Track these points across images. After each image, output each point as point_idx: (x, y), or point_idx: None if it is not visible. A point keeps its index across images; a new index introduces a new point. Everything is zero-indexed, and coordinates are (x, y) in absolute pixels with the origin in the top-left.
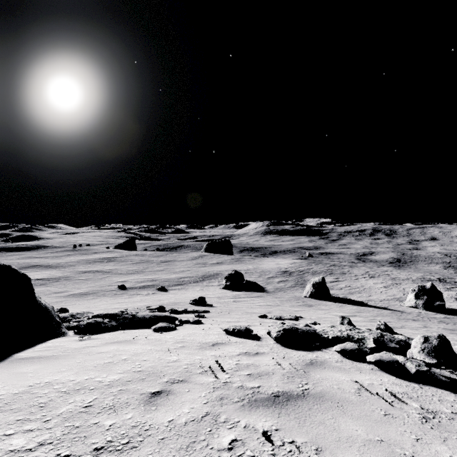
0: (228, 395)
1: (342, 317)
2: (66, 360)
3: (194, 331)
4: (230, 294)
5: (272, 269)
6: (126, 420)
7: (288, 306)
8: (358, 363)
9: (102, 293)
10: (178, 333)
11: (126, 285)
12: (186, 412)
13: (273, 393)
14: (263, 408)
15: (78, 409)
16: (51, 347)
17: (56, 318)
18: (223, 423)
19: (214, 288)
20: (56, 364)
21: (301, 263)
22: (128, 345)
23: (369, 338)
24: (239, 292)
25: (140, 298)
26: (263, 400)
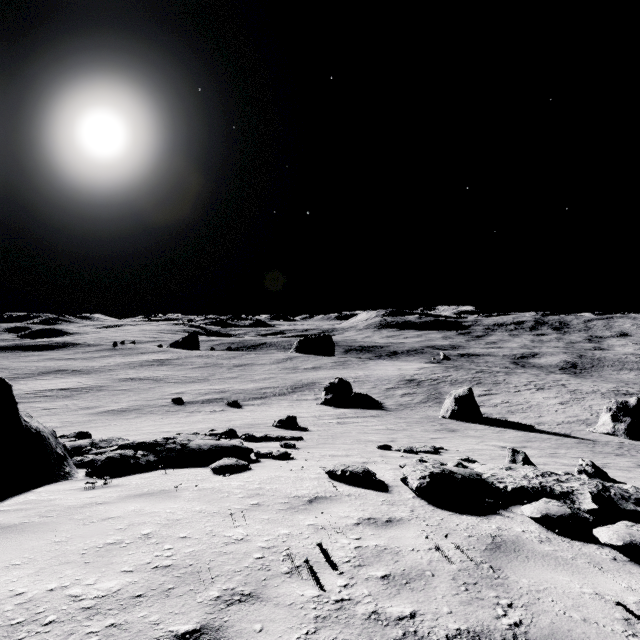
0: None
1: (513, 450)
2: (34, 538)
3: (278, 473)
4: (332, 412)
5: (392, 377)
6: None
7: (419, 431)
8: (579, 543)
9: (149, 409)
10: (251, 476)
11: (184, 399)
12: None
13: (449, 636)
14: None
15: None
16: (30, 503)
17: (57, 450)
18: None
19: (309, 404)
20: (11, 547)
21: (434, 368)
22: (162, 503)
23: (583, 493)
24: (345, 409)
25: (202, 418)
26: None
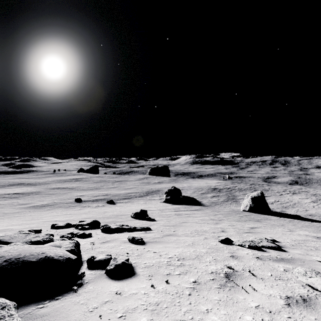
0: None
1: None
2: None
3: None
4: (170, 207)
5: (203, 187)
6: None
7: (234, 221)
8: None
9: (59, 205)
10: None
11: (82, 199)
12: None
13: None
14: None
15: None
16: None
17: None
18: None
19: (156, 202)
20: None
21: (226, 182)
22: None
23: None
24: (178, 205)
25: (88, 210)
26: None
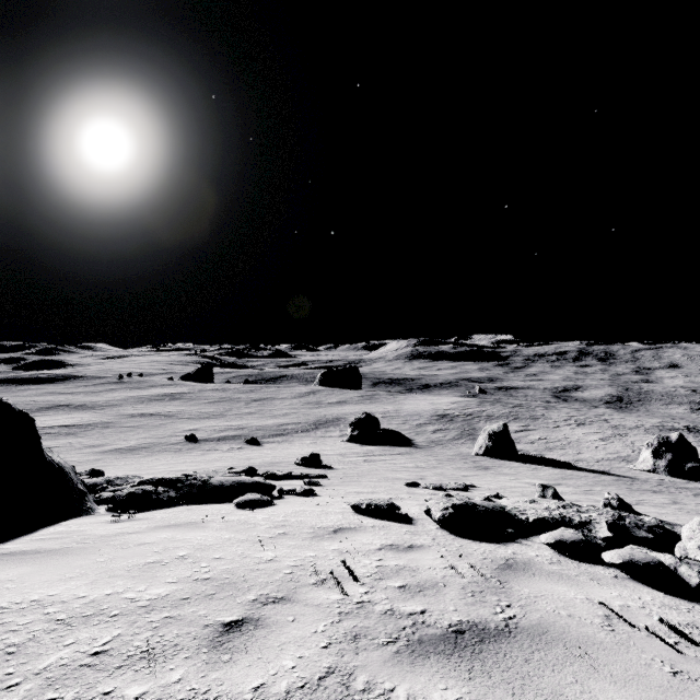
0: (368, 630)
1: (543, 486)
2: (79, 558)
3: (303, 508)
4: (358, 450)
5: (423, 412)
6: (168, 687)
7: (450, 469)
8: (587, 565)
9: (161, 447)
10: (276, 510)
11: (198, 436)
12: (289, 667)
13: (452, 625)
14: (436, 659)
15: (79, 659)
16: (63, 533)
17: (78, 485)
18: (363, 692)
19: (334, 441)
20: (61, 565)
21: (469, 402)
22: (192, 532)
23: (599, 522)
24: (373, 447)
25: (218, 456)
26: (435, 640)
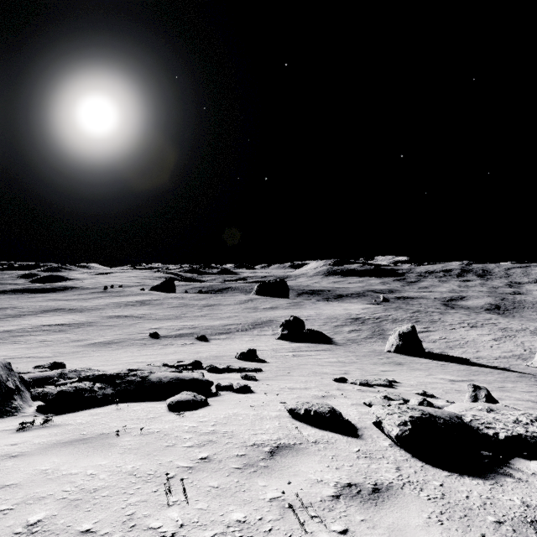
0: None
1: (474, 386)
2: None
3: (237, 410)
4: (288, 346)
5: (339, 315)
6: None
7: (368, 364)
8: None
9: (129, 342)
10: (207, 414)
11: (160, 333)
12: None
13: None
14: None
15: None
16: None
17: (7, 383)
18: None
19: (267, 338)
20: None
21: (376, 308)
22: (88, 457)
23: None
24: (299, 343)
25: (174, 350)
26: None
